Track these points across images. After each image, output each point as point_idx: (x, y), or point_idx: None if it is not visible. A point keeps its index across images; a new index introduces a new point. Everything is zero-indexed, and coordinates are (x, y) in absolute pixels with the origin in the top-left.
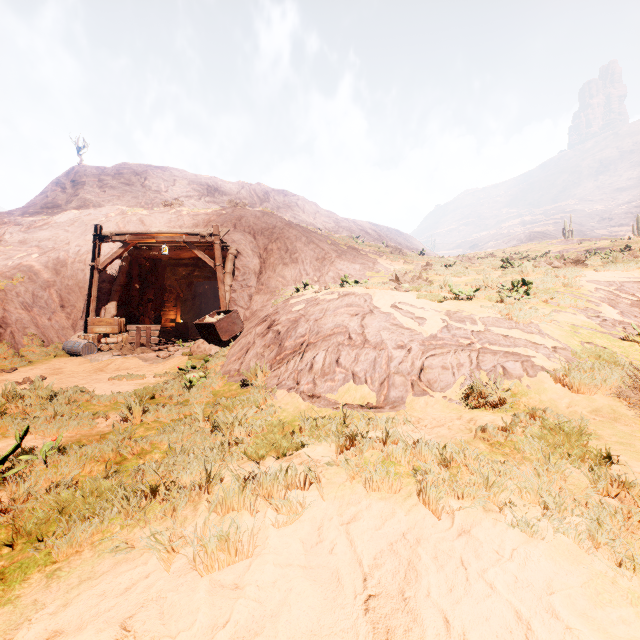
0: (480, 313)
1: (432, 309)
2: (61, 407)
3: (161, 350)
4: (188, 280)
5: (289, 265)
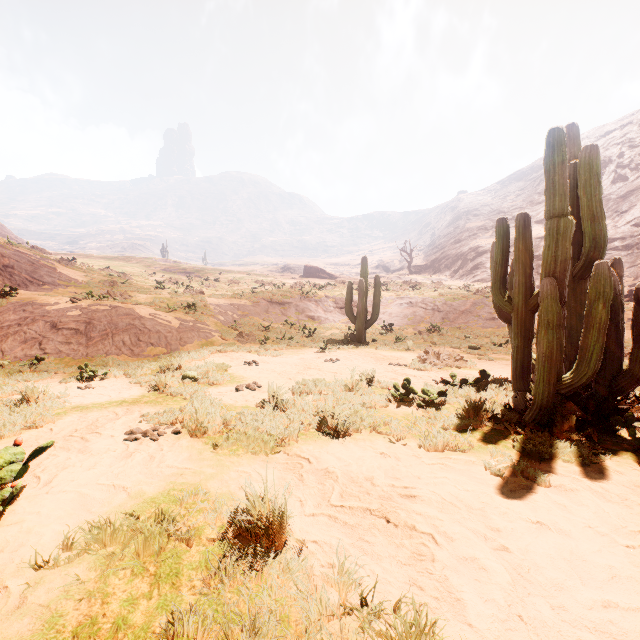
0: (187, 318)
1: (169, 316)
2: None
3: None
4: None
5: None
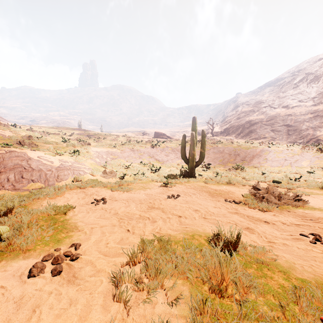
0: (69, 160)
1: (54, 158)
2: None
3: None
4: None
5: None
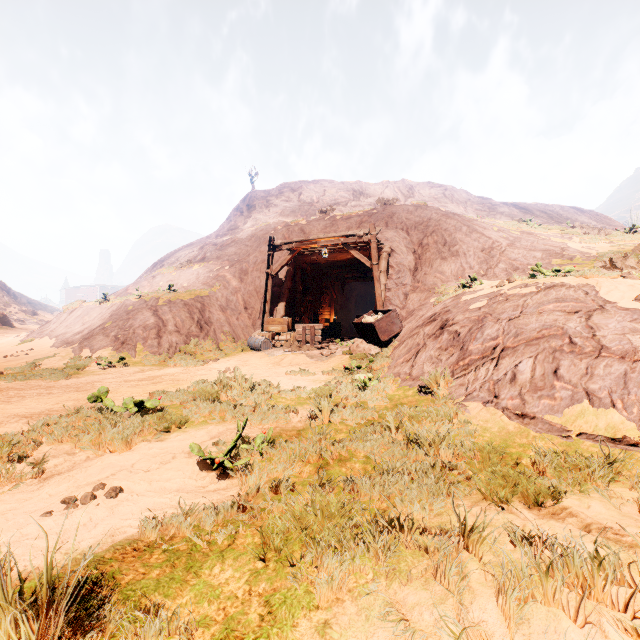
0: None
1: None
2: (258, 398)
3: (322, 348)
4: (340, 282)
5: (448, 259)
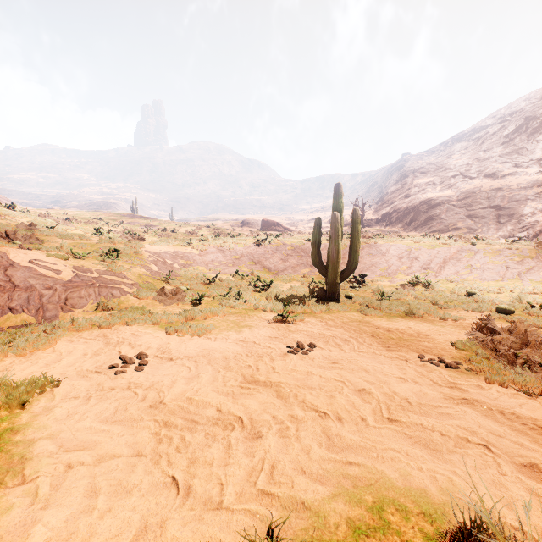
0: (95, 267)
1: (63, 264)
2: None
3: None
4: None
5: None
